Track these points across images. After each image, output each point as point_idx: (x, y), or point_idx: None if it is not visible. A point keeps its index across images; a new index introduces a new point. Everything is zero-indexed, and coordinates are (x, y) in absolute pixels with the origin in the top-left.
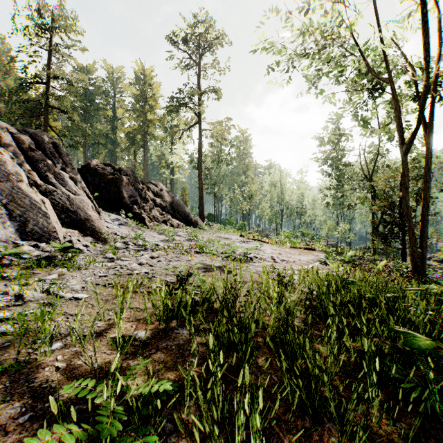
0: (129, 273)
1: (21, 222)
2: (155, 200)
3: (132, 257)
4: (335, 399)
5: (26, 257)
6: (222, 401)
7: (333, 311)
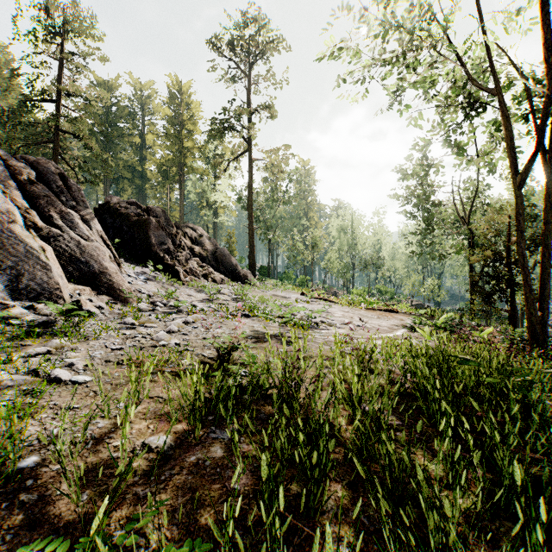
0: (154, 345)
1: (12, 276)
2: (193, 248)
3: (160, 323)
4: None
5: (16, 322)
6: None
7: (448, 408)
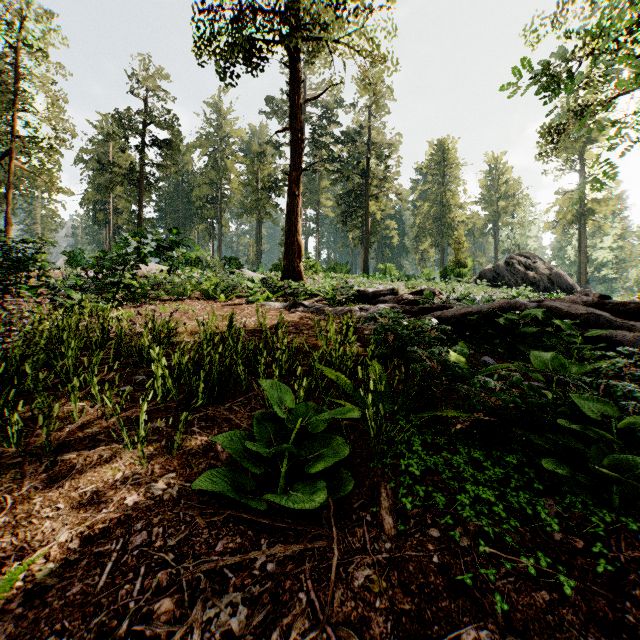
0: None
1: None
2: None
3: None
4: None
5: None
6: None
7: None
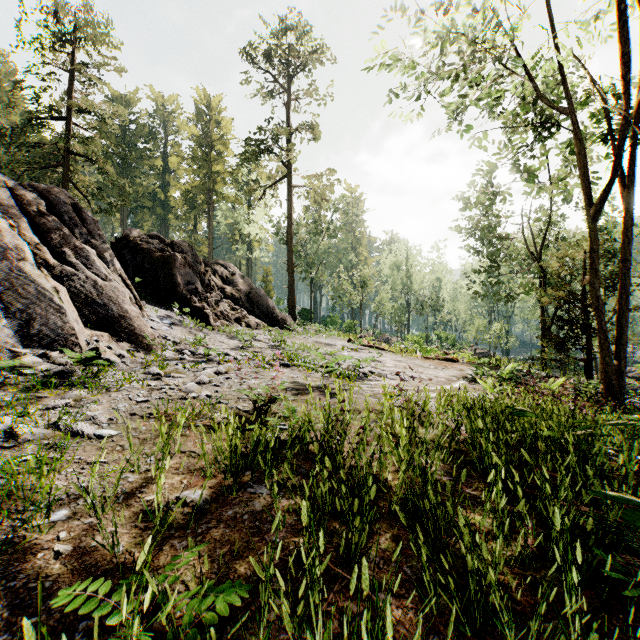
0: (183, 397)
1: (22, 320)
2: (224, 288)
3: (188, 373)
4: (507, 607)
5: (29, 372)
6: (323, 613)
7: (497, 459)
